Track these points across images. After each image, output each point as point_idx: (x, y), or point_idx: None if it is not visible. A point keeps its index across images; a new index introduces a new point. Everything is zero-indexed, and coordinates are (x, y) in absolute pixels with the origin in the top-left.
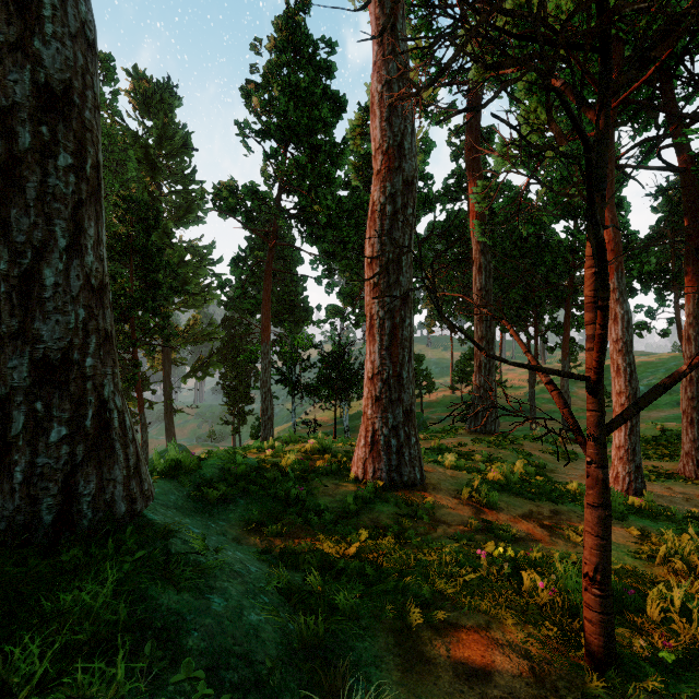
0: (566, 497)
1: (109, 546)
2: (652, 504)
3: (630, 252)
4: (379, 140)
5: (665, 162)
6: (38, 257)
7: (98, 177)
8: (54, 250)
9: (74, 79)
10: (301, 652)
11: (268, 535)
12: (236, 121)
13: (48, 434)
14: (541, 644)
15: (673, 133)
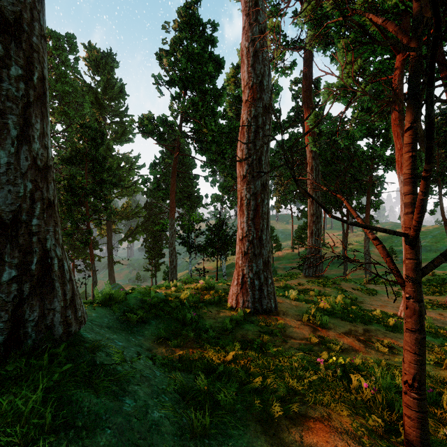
0: (373, 320)
1: (46, 360)
2: (432, 325)
3: None
4: (246, 79)
5: (436, 97)
6: None
7: (44, 87)
8: (7, 137)
9: (24, 11)
10: (192, 441)
11: (171, 346)
12: (153, 75)
13: (1, 275)
14: (370, 432)
15: (442, 77)
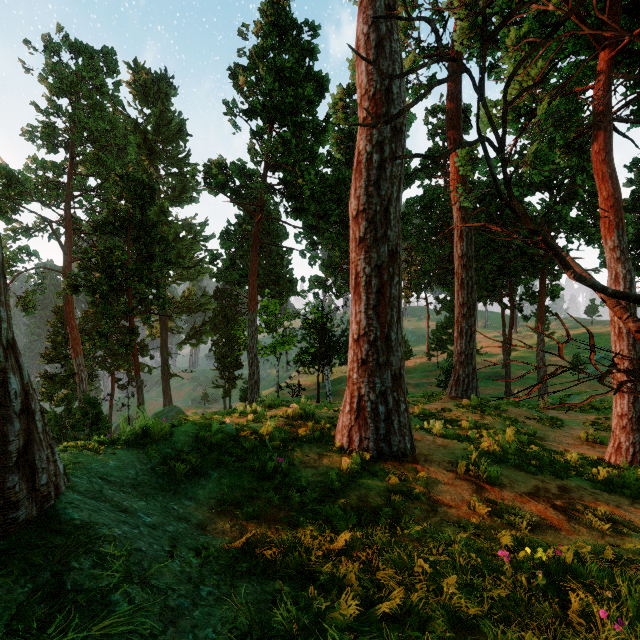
0: (568, 470)
1: None
2: None
3: None
4: (365, 85)
5: None
6: None
7: None
8: None
9: None
10: None
11: (240, 518)
12: (224, 101)
13: None
14: None
15: None
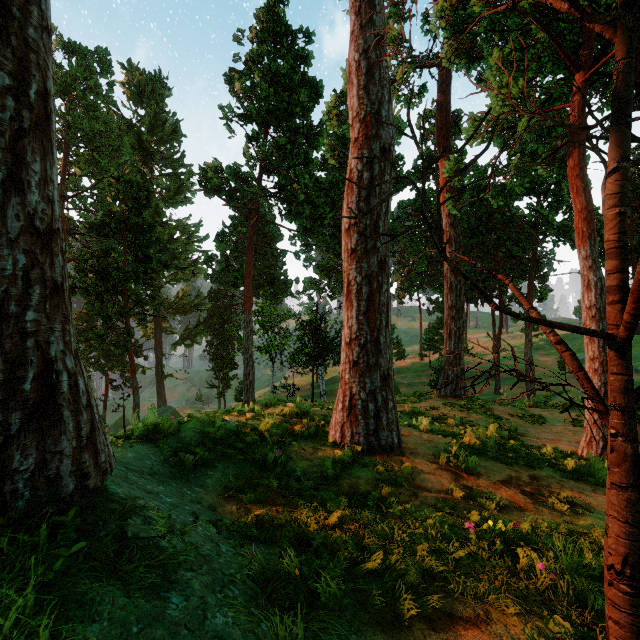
0: (542, 462)
1: (44, 535)
2: None
3: None
4: (356, 108)
5: (633, 135)
6: None
7: (47, 107)
8: None
9: None
10: None
11: (245, 502)
12: (220, 106)
13: None
14: None
15: None
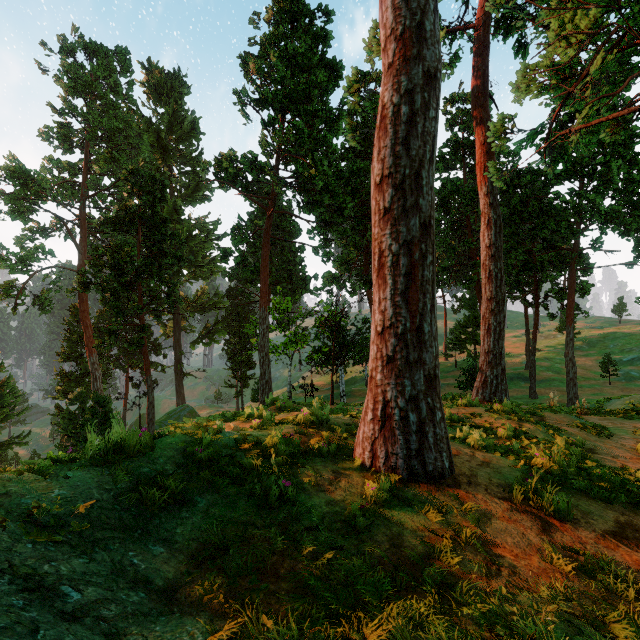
0: None
1: None
2: None
3: None
4: (391, 23)
5: None
6: None
7: None
8: None
9: None
10: None
11: (227, 574)
12: (234, 90)
13: None
14: None
15: None
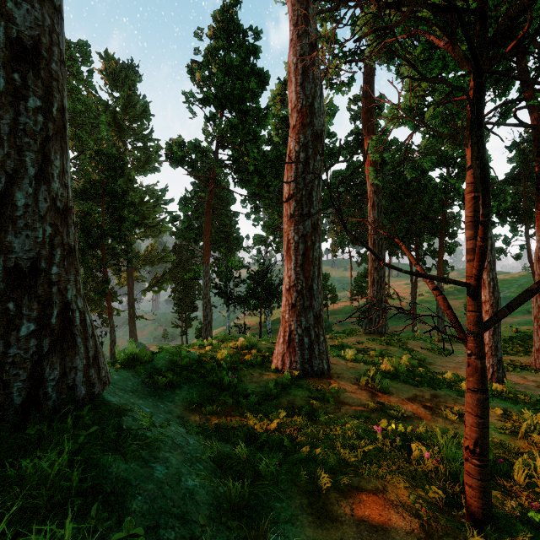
0: (443, 384)
1: (69, 423)
2: (511, 389)
3: (491, 193)
4: (294, 101)
5: (520, 120)
6: (11, 182)
7: (63, 119)
8: (24, 177)
9: (42, 36)
10: (230, 512)
11: (205, 414)
12: (183, 92)
13: (19, 329)
14: (428, 505)
15: (526, 97)
